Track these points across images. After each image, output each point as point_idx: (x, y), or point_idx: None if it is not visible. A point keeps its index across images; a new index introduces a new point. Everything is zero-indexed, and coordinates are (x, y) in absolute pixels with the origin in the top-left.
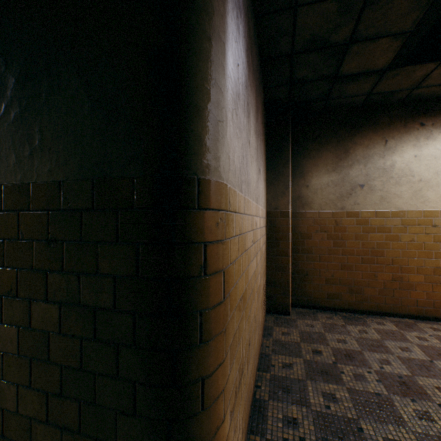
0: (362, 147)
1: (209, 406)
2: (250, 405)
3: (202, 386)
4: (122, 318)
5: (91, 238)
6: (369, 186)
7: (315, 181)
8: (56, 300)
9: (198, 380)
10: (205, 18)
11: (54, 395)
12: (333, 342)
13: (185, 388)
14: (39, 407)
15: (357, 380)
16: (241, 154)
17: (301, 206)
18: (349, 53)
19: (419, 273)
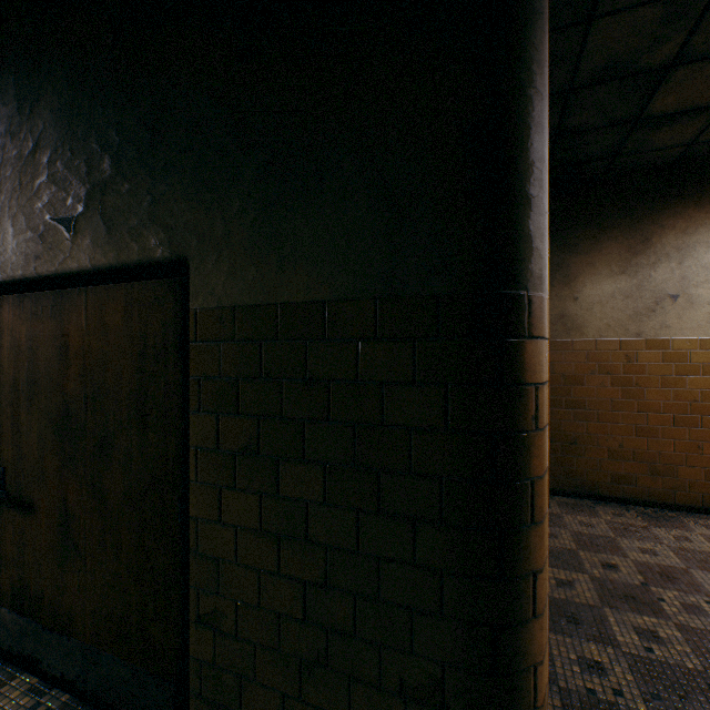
0: (675, 232)
1: (541, 612)
2: None
3: (533, 583)
4: (422, 484)
5: (373, 377)
6: (688, 297)
7: (590, 290)
8: (318, 459)
9: (528, 574)
10: (536, 71)
11: (314, 585)
12: (634, 553)
13: (515, 583)
14: (292, 601)
15: (690, 613)
16: None
17: (565, 331)
18: (667, 81)
19: None
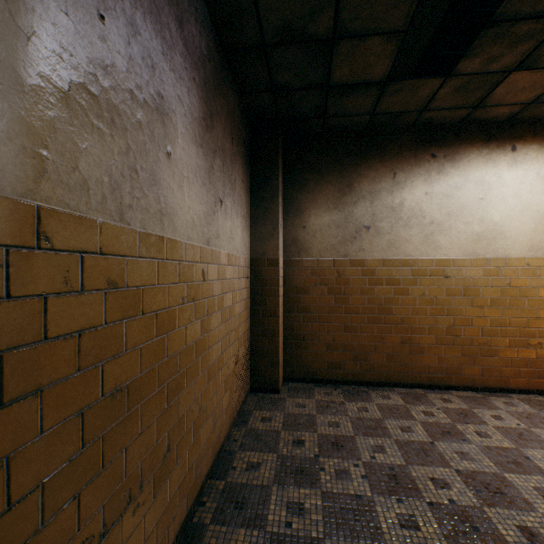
0: (368, 180)
1: None
2: (174, 538)
3: None
4: None
5: None
6: (376, 228)
7: (314, 221)
8: None
9: None
10: None
11: None
12: (323, 427)
13: None
14: None
15: (338, 479)
16: (123, 164)
17: (297, 252)
18: (336, 53)
19: (430, 334)
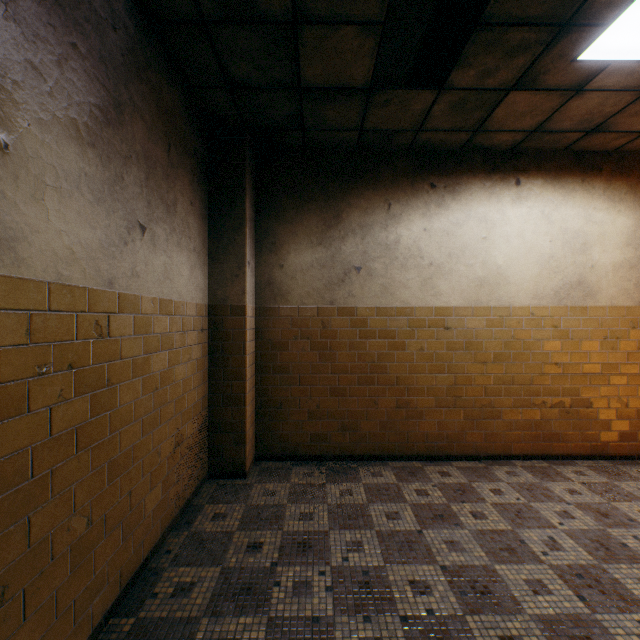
0: (359, 210)
1: None
2: None
3: None
4: None
5: None
6: (368, 270)
7: (294, 259)
8: None
9: None
10: None
11: None
12: (292, 521)
13: None
14: None
15: (295, 596)
16: None
17: (273, 297)
18: (303, 44)
19: (429, 395)
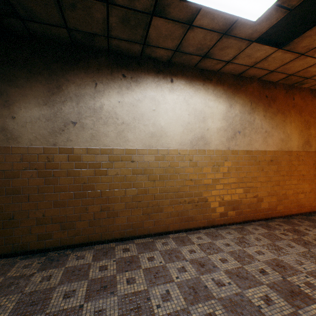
0: (75, 85)
1: None
2: None
3: None
4: None
5: None
6: (82, 124)
7: (24, 113)
8: None
9: None
10: None
11: None
12: None
13: None
14: None
15: None
16: None
17: (6, 140)
18: None
19: (122, 202)
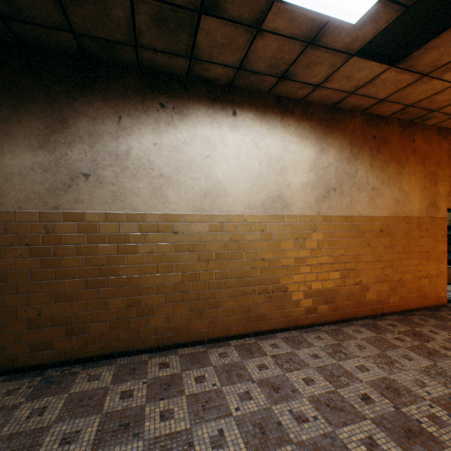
0: (88, 118)
1: None
2: None
3: None
4: None
5: None
6: (98, 177)
7: (10, 160)
8: None
9: None
10: None
11: None
12: None
13: None
14: None
15: None
16: None
17: None
18: None
19: (160, 293)
